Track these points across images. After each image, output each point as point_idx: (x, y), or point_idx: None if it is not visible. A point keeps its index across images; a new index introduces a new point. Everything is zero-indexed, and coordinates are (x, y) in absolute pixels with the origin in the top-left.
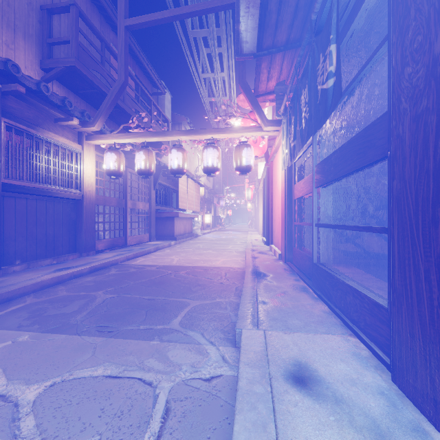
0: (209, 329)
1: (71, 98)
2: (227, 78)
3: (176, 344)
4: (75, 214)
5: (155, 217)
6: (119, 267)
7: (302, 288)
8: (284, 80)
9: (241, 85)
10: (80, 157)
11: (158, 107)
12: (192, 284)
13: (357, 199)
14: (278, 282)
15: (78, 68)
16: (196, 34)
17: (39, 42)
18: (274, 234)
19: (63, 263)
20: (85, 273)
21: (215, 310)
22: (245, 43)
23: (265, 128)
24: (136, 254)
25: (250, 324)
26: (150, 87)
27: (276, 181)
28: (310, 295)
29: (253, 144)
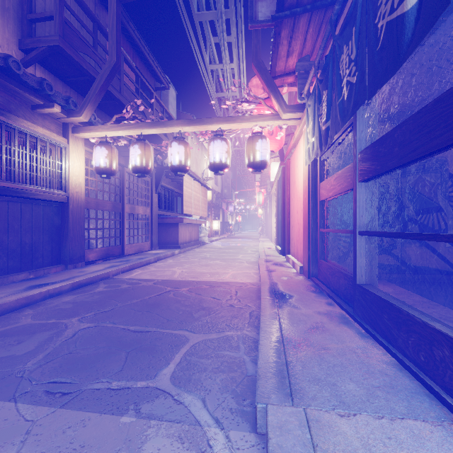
0: (214, 390)
1: (58, 87)
2: (236, 69)
3: (160, 423)
4: (59, 220)
5: (158, 223)
6: (110, 282)
7: (340, 317)
8: (308, 54)
9: (255, 64)
10: (65, 152)
11: (161, 102)
12: (194, 307)
13: (396, 200)
14: (305, 308)
15: (62, 48)
16: (202, 17)
17: (18, 19)
18: (292, 243)
19: (41, 278)
20: (65, 290)
21: (223, 351)
22: (260, 7)
23: (283, 116)
24: (132, 265)
25: (279, 393)
26: (152, 81)
27: (294, 181)
28: (355, 330)
29: (268, 136)
